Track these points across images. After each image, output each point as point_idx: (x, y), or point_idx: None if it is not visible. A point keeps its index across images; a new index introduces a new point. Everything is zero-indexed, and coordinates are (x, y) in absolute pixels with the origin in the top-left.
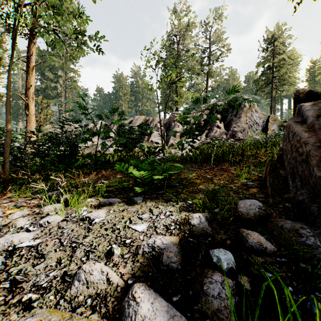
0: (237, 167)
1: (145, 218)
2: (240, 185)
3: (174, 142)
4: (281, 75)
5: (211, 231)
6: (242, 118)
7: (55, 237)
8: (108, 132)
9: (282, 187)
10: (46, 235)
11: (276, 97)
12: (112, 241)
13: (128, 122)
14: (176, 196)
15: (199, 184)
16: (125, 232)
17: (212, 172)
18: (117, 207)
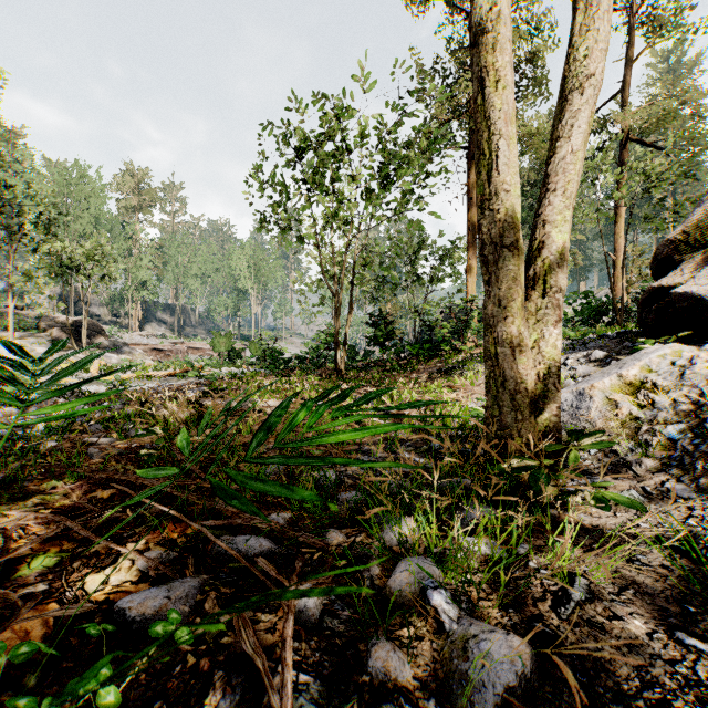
0: None
1: None
2: None
3: None
4: None
5: None
6: None
7: None
8: None
9: None
10: None
11: None
12: None
13: None
14: None
15: None
16: None
17: None
18: None
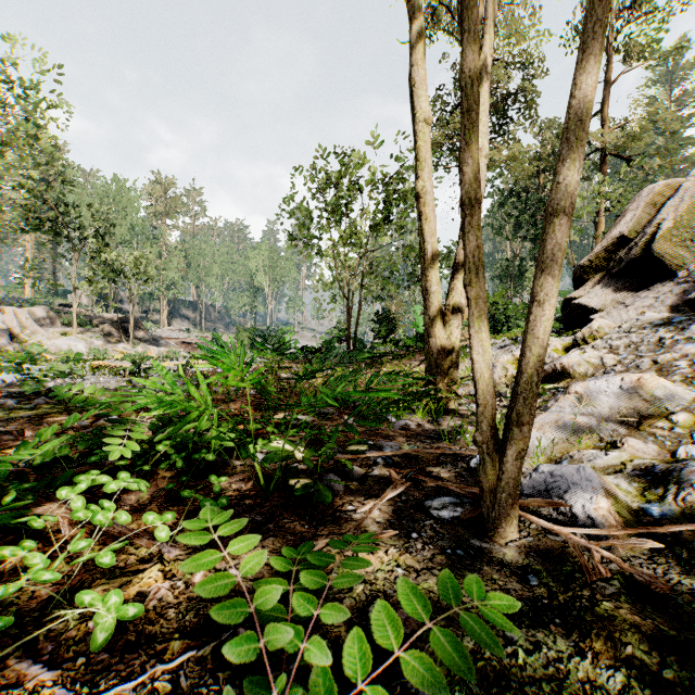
0: None
1: None
2: None
3: None
4: None
5: None
6: None
7: None
8: None
9: None
10: None
11: None
12: None
13: None
14: None
15: None
16: None
17: None
18: None
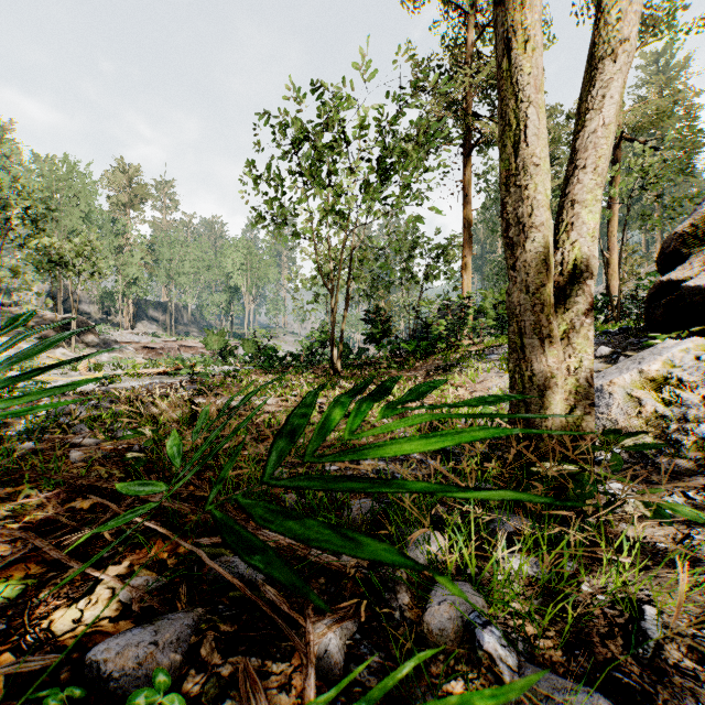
0: None
1: None
2: None
3: None
4: None
5: None
6: None
7: None
8: None
9: None
10: None
11: None
12: None
13: None
14: None
15: None
16: None
17: None
18: None
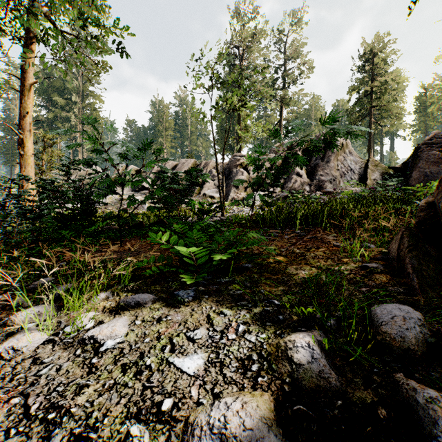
0: (337, 235)
1: (200, 340)
2: (354, 268)
3: (240, 196)
4: (383, 104)
5: (338, 381)
6: (331, 163)
7: (19, 392)
8: (138, 180)
9: (434, 275)
10: (3, 382)
11: (374, 134)
12: (133, 402)
13: (170, 167)
14: (251, 290)
15: (285, 266)
16: (162, 376)
17: (301, 243)
18: (149, 312)
